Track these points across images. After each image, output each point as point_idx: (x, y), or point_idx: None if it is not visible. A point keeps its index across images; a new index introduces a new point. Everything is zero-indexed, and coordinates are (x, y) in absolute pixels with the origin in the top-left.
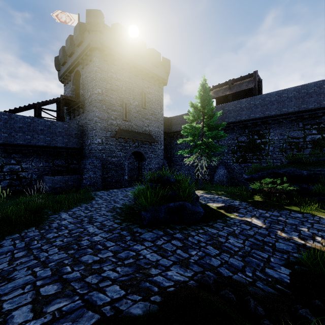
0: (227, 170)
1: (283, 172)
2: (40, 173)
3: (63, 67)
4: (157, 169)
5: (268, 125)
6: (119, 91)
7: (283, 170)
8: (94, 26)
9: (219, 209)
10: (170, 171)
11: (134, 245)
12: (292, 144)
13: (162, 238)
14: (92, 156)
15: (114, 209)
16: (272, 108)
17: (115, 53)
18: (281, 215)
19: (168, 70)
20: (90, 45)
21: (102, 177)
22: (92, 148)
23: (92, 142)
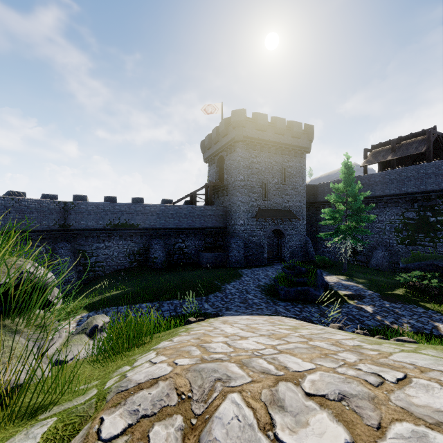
0: (389, 252)
1: (442, 265)
2: (196, 250)
3: (208, 151)
4: (298, 246)
5: None
6: (258, 173)
7: (442, 263)
8: (238, 124)
9: (344, 296)
10: (315, 247)
11: (275, 306)
12: None
13: (289, 306)
14: (236, 236)
15: (259, 286)
16: None
17: (255, 139)
18: (402, 307)
19: (312, 137)
20: (235, 139)
21: (244, 256)
22: (236, 229)
23: (236, 223)
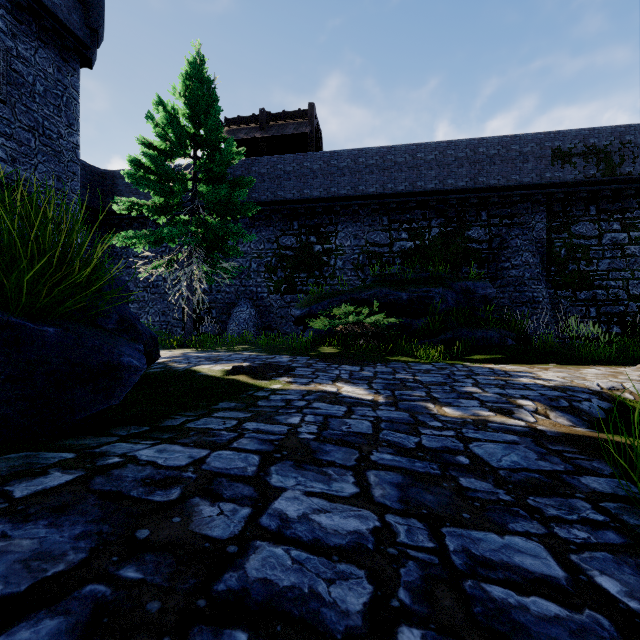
0: (257, 310)
1: (369, 296)
2: None
3: None
4: None
5: (336, 216)
6: None
7: (369, 293)
8: None
9: (232, 375)
10: None
11: None
12: (373, 256)
13: None
14: None
15: None
16: (342, 182)
17: None
18: (396, 369)
19: (98, 24)
20: None
21: None
22: None
23: None
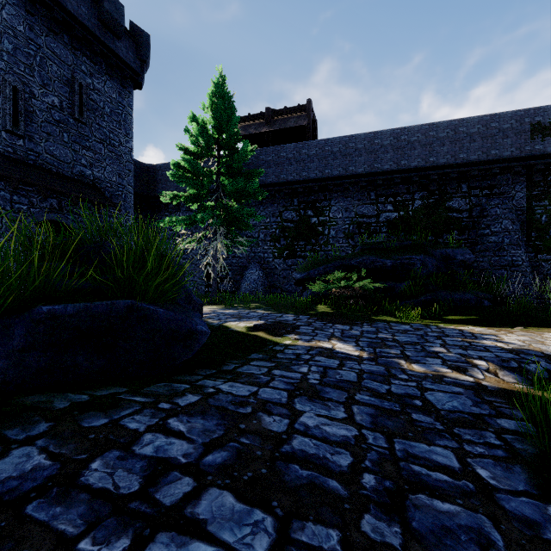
0: (264, 272)
1: (358, 263)
2: None
3: None
4: None
5: (329, 193)
6: None
7: (358, 260)
8: None
9: (254, 332)
10: None
11: None
12: (361, 226)
13: None
14: None
15: None
16: (334, 164)
17: None
18: (379, 329)
19: (146, 56)
20: None
21: None
22: None
23: None
